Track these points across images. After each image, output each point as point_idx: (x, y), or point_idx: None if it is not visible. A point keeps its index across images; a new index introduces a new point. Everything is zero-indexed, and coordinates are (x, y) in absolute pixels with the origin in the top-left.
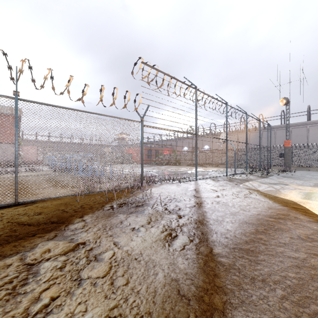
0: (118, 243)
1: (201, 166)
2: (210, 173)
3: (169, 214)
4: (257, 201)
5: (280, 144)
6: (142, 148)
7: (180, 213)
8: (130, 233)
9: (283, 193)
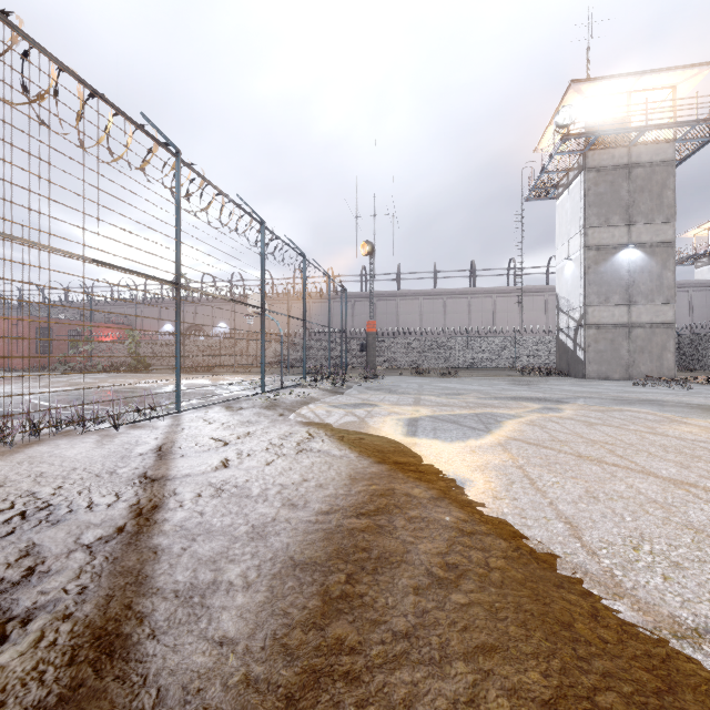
0: None
1: (207, 373)
2: (226, 390)
3: None
4: (325, 461)
5: (361, 327)
6: None
7: (15, 607)
8: None
9: (373, 427)
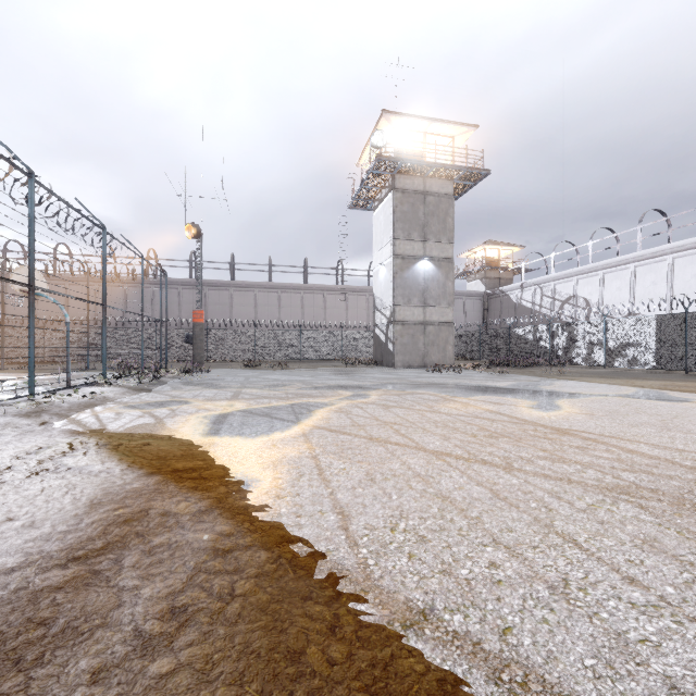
0: None
1: None
2: None
3: None
4: (67, 483)
5: (190, 318)
6: None
7: None
8: None
9: (169, 428)
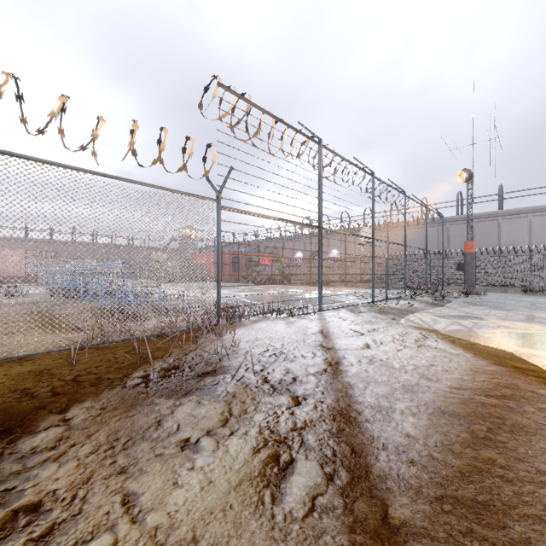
0: (134, 499)
1: (326, 286)
2: (344, 298)
3: (272, 396)
4: (443, 355)
5: (456, 248)
6: (219, 251)
7: (297, 392)
8: (174, 460)
9: (482, 336)
